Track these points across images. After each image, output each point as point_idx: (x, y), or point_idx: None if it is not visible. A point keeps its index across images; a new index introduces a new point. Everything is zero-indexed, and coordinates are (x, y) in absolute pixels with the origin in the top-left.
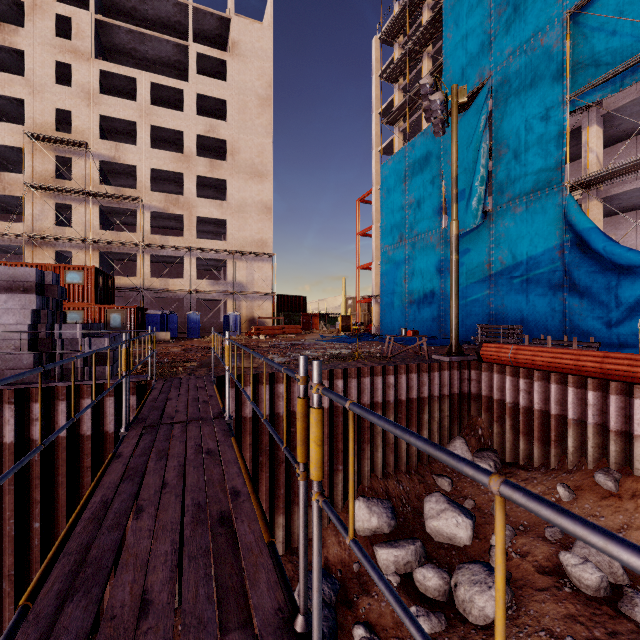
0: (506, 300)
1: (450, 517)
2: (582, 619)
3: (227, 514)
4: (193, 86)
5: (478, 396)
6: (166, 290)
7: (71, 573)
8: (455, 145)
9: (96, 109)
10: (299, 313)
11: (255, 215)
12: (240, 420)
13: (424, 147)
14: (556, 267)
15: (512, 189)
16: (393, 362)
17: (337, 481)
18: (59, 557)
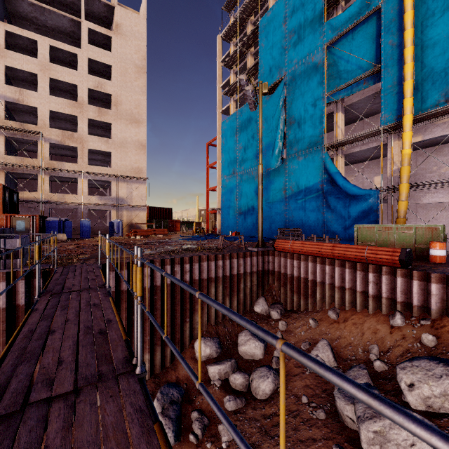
0: (294, 213)
1: (252, 343)
2: (312, 386)
3: (104, 330)
4: (85, 52)
5: (273, 271)
6: (63, 202)
7: (17, 357)
8: (261, 118)
9: (2, 60)
10: (166, 220)
11: (133, 150)
12: (119, 292)
13: (248, 113)
14: (320, 194)
15: (297, 146)
16: (223, 252)
17: (185, 329)
18: (9, 353)
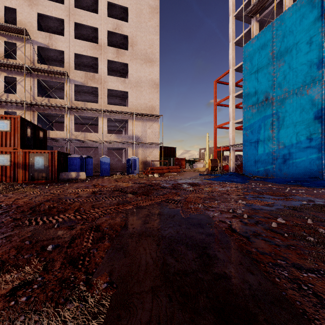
0: None
1: None
2: None
3: None
4: None
5: None
6: (85, 141)
7: None
8: None
9: (35, 8)
10: (173, 158)
11: (147, 89)
12: None
13: (297, 15)
14: None
15: None
16: None
17: None
18: None
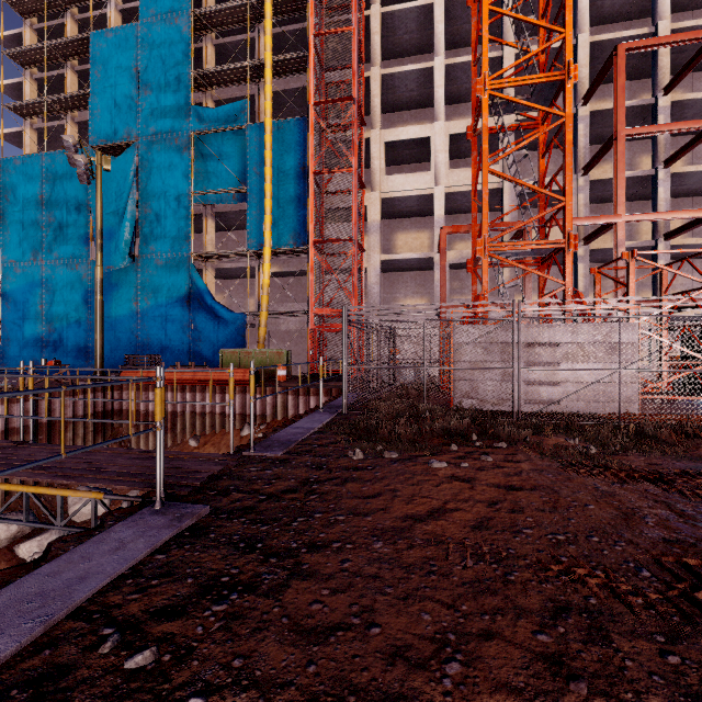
0: (151, 334)
1: None
2: None
3: None
4: None
5: (120, 411)
6: None
7: None
8: (100, 202)
9: None
10: None
11: None
12: None
13: (68, 168)
14: (186, 312)
15: (155, 244)
16: None
17: None
18: None
